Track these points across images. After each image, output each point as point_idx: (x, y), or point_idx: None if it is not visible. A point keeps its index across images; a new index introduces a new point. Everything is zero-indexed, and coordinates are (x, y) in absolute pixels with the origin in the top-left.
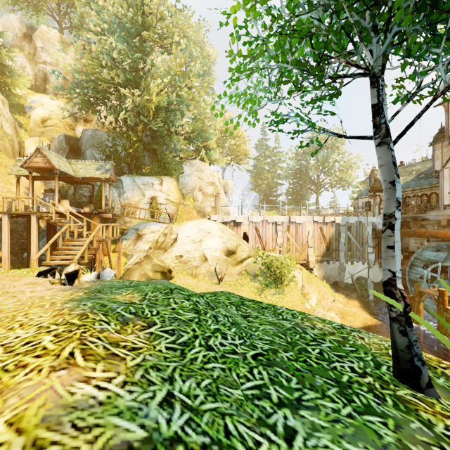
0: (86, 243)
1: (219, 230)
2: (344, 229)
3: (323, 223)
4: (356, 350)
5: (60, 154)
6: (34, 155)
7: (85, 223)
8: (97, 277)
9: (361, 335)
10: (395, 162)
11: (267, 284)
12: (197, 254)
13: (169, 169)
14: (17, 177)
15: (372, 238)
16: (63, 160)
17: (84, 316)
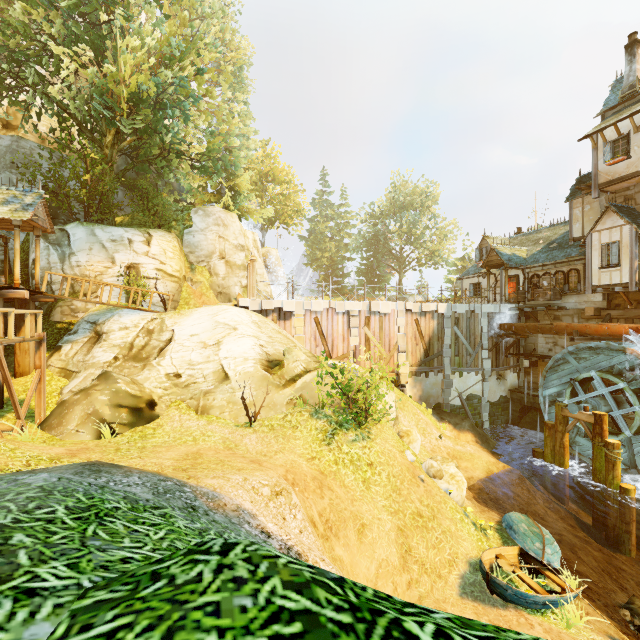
0: None
1: (252, 324)
2: (449, 323)
3: (420, 314)
4: None
5: None
6: None
7: None
8: None
9: None
10: None
11: (341, 422)
12: (209, 368)
13: (164, 217)
14: None
15: (488, 337)
16: None
17: None
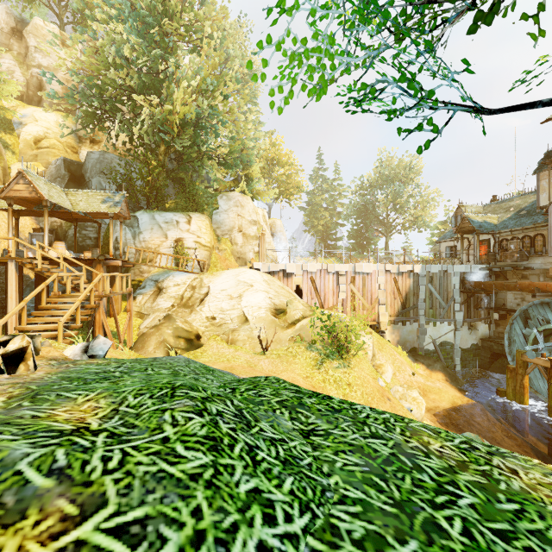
0: (79, 300)
1: (263, 282)
2: (424, 281)
3: (398, 274)
4: (522, 510)
5: (57, 183)
6: (14, 180)
7: (83, 273)
8: (84, 350)
9: (509, 464)
10: None
11: (328, 354)
12: (234, 313)
13: (200, 203)
14: None
15: (459, 292)
16: (57, 189)
17: None
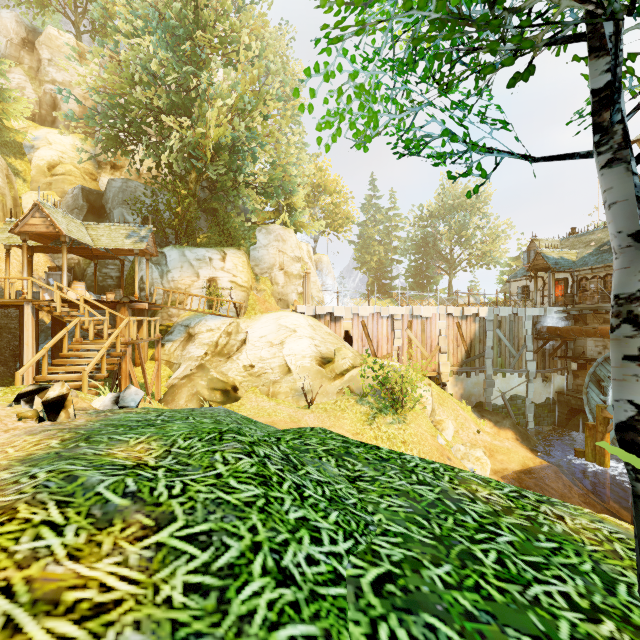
0: (105, 347)
1: (308, 327)
2: (491, 326)
3: (462, 318)
4: (559, 548)
5: (74, 215)
6: (30, 214)
7: (106, 317)
8: (114, 401)
9: (556, 511)
10: (639, 197)
11: (381, 408)
12: (276, 362)
13: (236, 238)
14: (7, 248)
15: (532, 339)
16: (76, 223)
17: (3, 516)
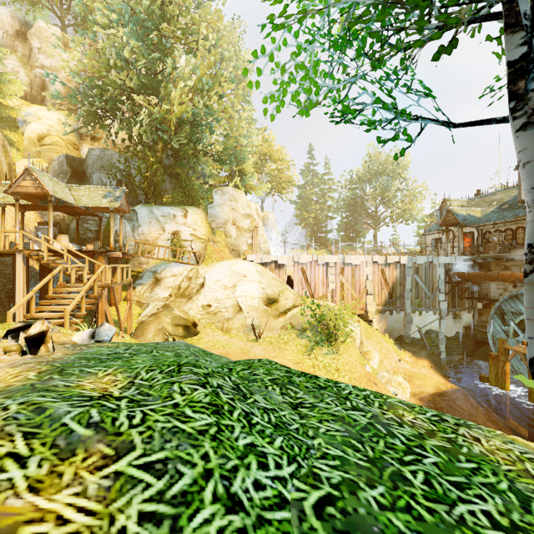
0: (84, 290)
1: (256, 273)
2: (410, 272)
3: (385, 265)
4: (478, 468)
5: (59, 179)
6: (21, 177)
7: (86, 264)
8: (91, 336)
9: (473, 434)
10: None
11: (318, 341)
12: (229, 303)
13: (196, 198)
14: (2, 206)
15: (444, 283)
16: (61, 185)
17: None
